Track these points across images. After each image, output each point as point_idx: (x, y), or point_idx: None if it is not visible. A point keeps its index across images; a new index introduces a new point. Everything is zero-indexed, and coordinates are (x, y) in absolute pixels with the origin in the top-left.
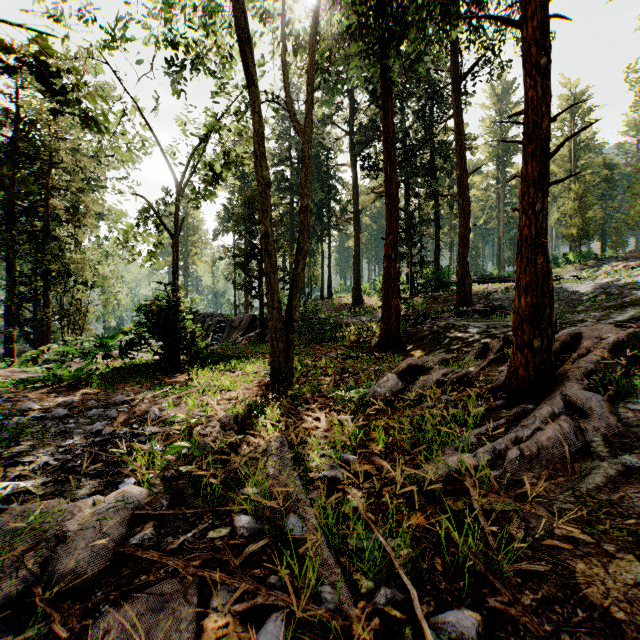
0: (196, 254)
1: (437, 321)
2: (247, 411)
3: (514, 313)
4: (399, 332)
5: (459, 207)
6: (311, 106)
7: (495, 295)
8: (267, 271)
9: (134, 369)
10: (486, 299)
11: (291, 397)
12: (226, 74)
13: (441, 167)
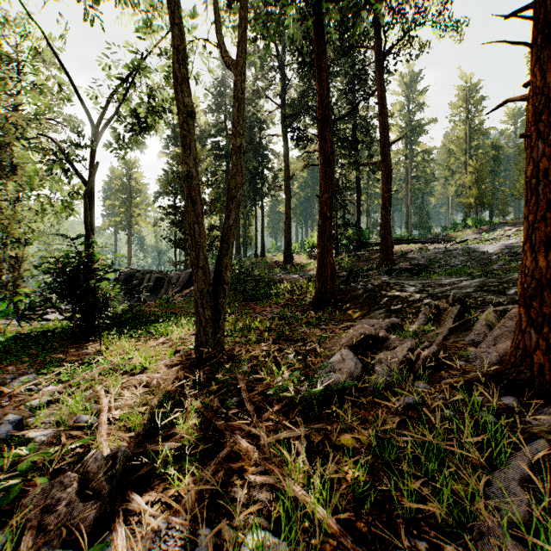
0: (139, 215)
1: (369, 279)
2: (150, 421)
3: (524, 276)
4: (334, 290)
5: (382, 174)
6: (245, 32)
7: (412, 254)
8: (190, 221)
9: (37, 338)
10: (404, 258)
11: (219, 383)
12: (149, 3)
13: (361, 141)
